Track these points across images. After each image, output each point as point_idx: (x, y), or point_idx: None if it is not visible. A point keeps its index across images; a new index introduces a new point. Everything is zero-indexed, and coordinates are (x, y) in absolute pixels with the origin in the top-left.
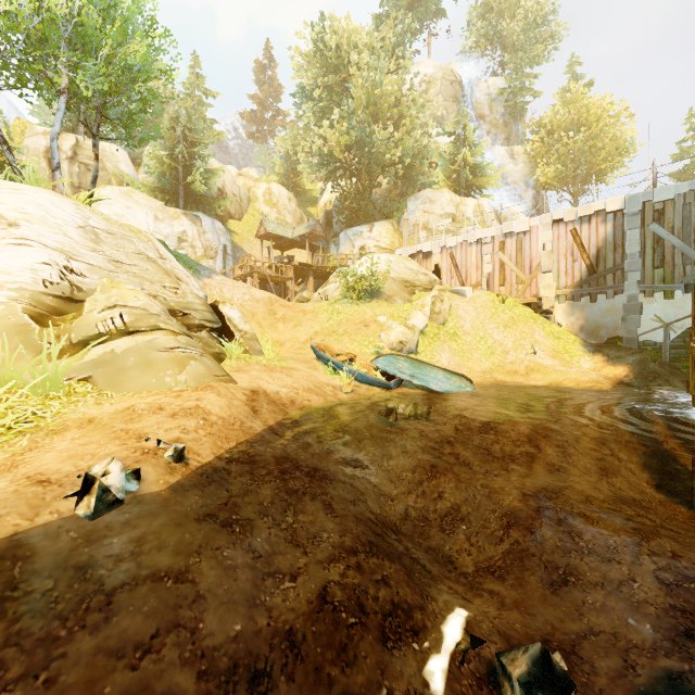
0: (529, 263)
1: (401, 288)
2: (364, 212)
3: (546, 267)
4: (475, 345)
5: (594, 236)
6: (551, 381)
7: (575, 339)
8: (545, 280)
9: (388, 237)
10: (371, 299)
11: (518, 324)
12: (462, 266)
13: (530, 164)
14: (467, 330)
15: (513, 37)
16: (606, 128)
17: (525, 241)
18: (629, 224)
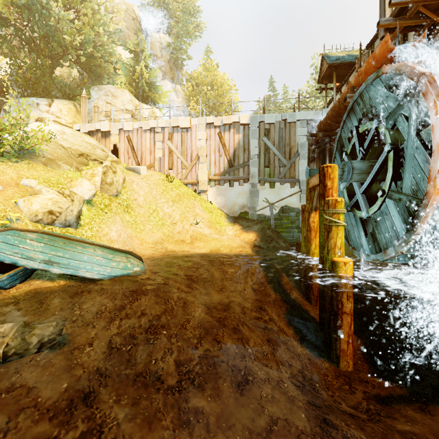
0: (190, 153)
1: (69, 155)
2: (43, 86)
3: (202, 158)
4: (147, 217)
5: (232, 139)
6: (211, 248)
7: (221, 213)
8: (202, 168)
9: (69, 115)
10: (20, 158)
11: (183, 200)
12: (138, 149)
13: (186, 100)
14: (141, 203)
15: (176, 13)
16: (226, 92)
17: (187, 136)
18: (252, 135)
